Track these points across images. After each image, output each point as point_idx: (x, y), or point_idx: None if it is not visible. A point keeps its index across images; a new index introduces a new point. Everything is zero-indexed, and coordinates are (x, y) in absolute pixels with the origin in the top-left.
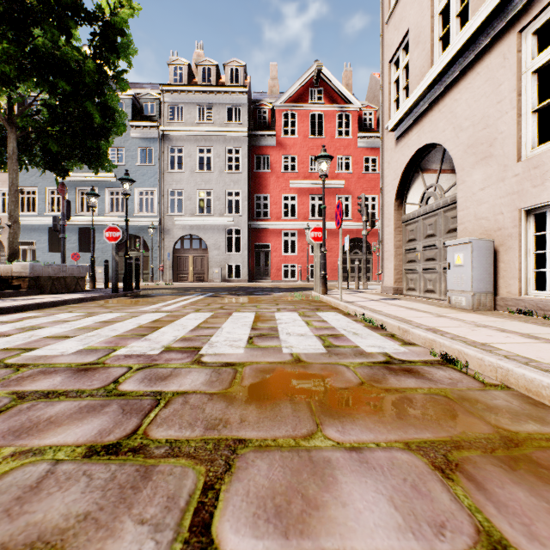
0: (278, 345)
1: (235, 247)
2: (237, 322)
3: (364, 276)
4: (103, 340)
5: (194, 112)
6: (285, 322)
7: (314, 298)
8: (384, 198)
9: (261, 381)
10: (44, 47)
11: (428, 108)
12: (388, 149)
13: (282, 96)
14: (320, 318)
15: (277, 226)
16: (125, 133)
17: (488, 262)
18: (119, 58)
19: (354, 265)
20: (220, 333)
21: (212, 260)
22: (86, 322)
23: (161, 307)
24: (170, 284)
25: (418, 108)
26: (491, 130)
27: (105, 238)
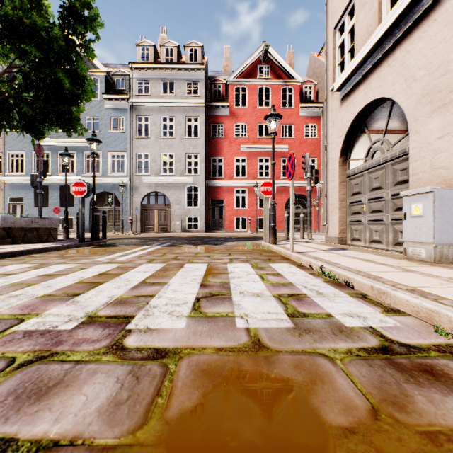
0: (229, 312)
1: (194, 202)
2: (187, 276)
3: (309, 227)
4: (21, 303)
5: (159, 86)
6: (238, 276)
7: (264, 248)
8: (329, 155)
9: (201, 402)
10: (13, 15)
11: (376, 65)
12: (333, 110)
13: (234, 73)
14: (275, 271)
15: (230, 184)
16: (100, 105)
17: (451, 212)
18: (86, 29)
19: (296, 217)
20: (164, 291)
21: (174, 214)
22: (26, 276)
23: (117, 257)
24: (138, 234)
25: (365, 66)
26: (452, 75)
27: (72, 192)
